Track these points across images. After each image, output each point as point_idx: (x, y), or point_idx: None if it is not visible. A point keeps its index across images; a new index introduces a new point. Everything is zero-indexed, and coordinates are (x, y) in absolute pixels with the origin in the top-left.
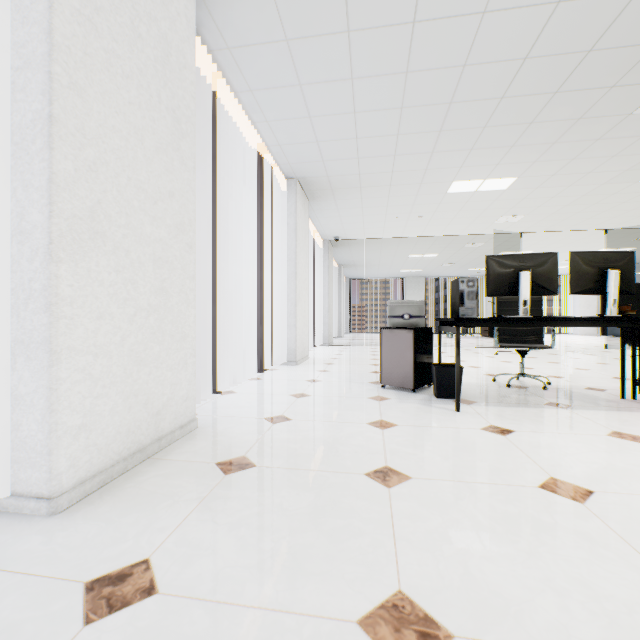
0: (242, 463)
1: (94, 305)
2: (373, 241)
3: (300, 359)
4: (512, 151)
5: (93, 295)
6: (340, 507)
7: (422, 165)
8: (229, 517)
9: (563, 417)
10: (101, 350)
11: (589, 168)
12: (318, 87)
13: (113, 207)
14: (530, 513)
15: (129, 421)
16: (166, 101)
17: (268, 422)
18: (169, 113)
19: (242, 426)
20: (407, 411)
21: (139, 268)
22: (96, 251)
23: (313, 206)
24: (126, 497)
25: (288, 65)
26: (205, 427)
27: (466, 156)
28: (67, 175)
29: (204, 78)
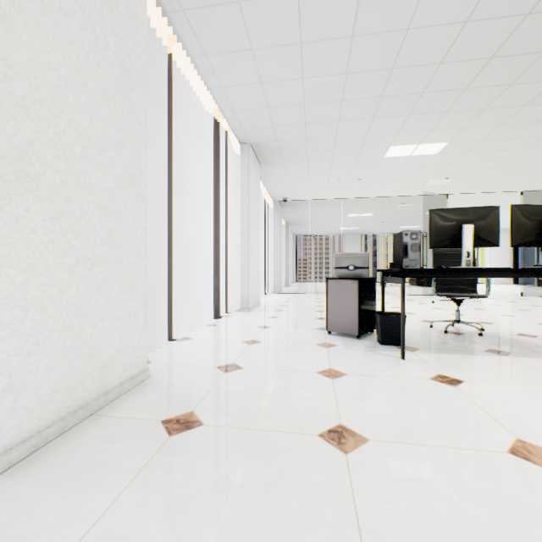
0: (189, 421)
1: (23, 254)
2: (317, 202)
3: (252, 306)
4: (445, 117)
5: (22, 243)
6: (293, 482)
7: (363, 130)
8: (166, 497)
9: (507, 365)
10: (33, 303)
11: (514, 134)
12: (269, 52)
13: (48, 149)
14: (510, 490)
15: (69, 377)
16: (114, 48)
17: (220, 371)
18: (117, 61)
19: (194, 375)
20: (354, 359)
21: (81, 216)
22: (26, 195)
23: (264, 169)
24: (55, 467)
25: (240, 29)
26: (157, 377)
27: (403, 122)
28: None
29: (161, 42)
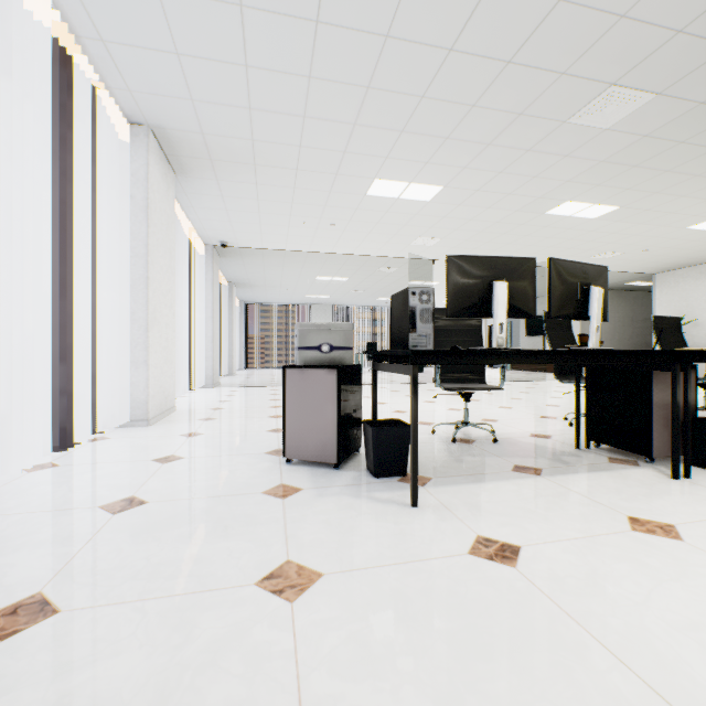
0: None
1: None
2: (274, 253)
3: (157, 415)
4: (446, 146)
5: None
6: None
7: (340, 143)
8: None
9: (552, 495)
10: None
11: (511, 188)
12: None
13: None
14: None
15: None
16: None
17: None
18: None
19: None
20: (335, 521)
21: None
22: None
23: (184, 185)
24: None
25: None
26: None
27: (395, 141)
28: None
29: None
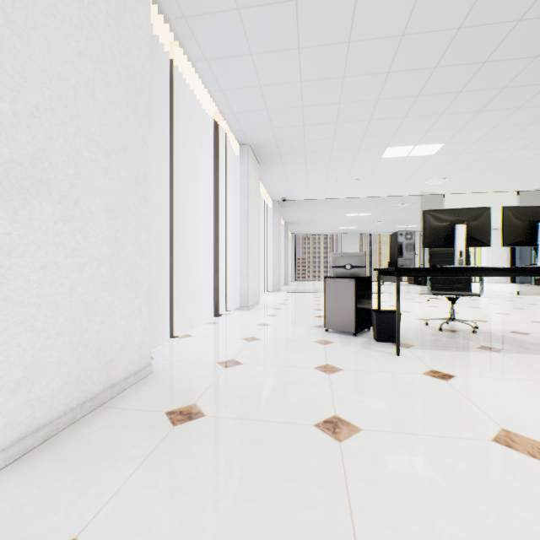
0: (192, 412)
1: (37, 254)
2: (315, 201)
3: (252, 304)
4: (441, 119)
5: (36, 244)
6: (290, 466)
7: (360, 132)
8: (172, 480)
9: (497, 361)
10: (45, 300)
11: (508, 135)
12: (268, 57)
13: (59, 155)
14: (491, 474)
15: (78, 371)
16: (119, 57)
17: (220, 366)
18: (123, 69)
19: (195, 371)
20: (351, 355)
21: (90, 218)
22: (39, 199)
23: (263, 170)
24: (68, 454)
25: (240, 34)
26: (160, 372)
27: (400, 124)
28: (3, 117)
29: (163, 47)
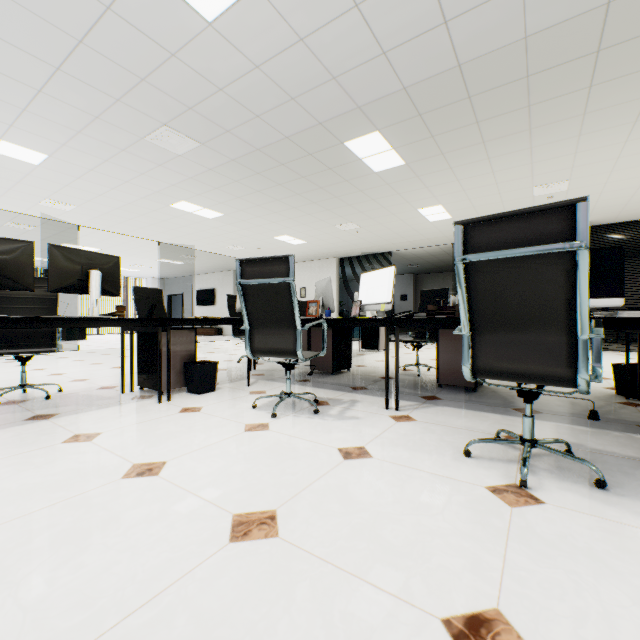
0: None
1: None
2: None
3: None
4: (28, 117)
5: None
6: None
7: None
8: None
9: (31, 432)
10: None
11: (126, 177)
12: None
13: None
14: None
15: None
16: None
17: None
18: None
19: None
20: None
21: None
22: None
23: None
24: None
25: None
26: None
27: None
28: None
29: None
